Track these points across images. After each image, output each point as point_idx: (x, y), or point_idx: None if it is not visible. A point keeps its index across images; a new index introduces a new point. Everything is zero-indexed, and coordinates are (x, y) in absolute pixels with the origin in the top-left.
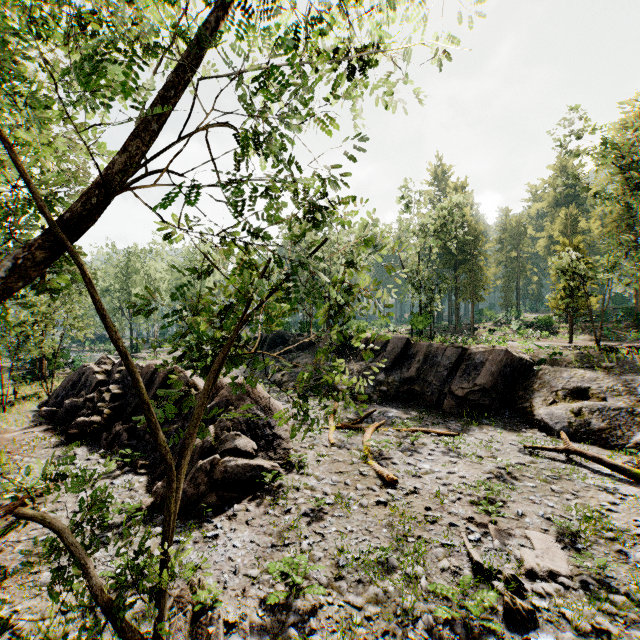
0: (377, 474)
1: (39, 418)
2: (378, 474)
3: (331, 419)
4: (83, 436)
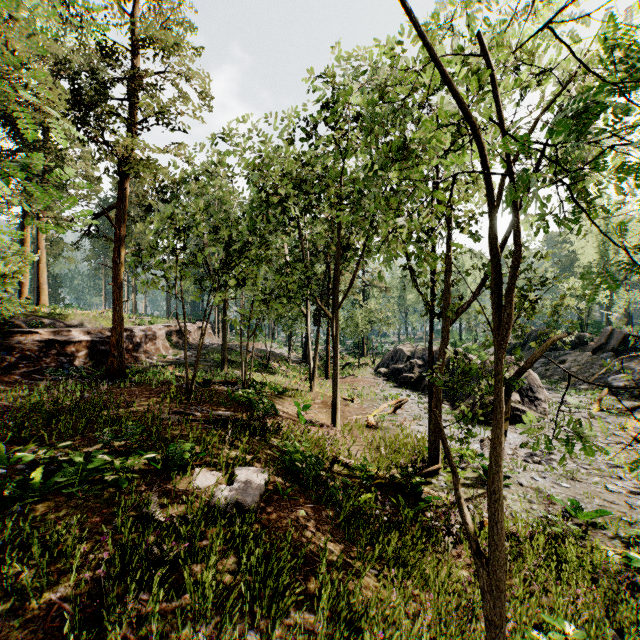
0: (630, 437)
1: (376, 375)
2: (631, 437)
3: (595, 404)
4: (406, 384)
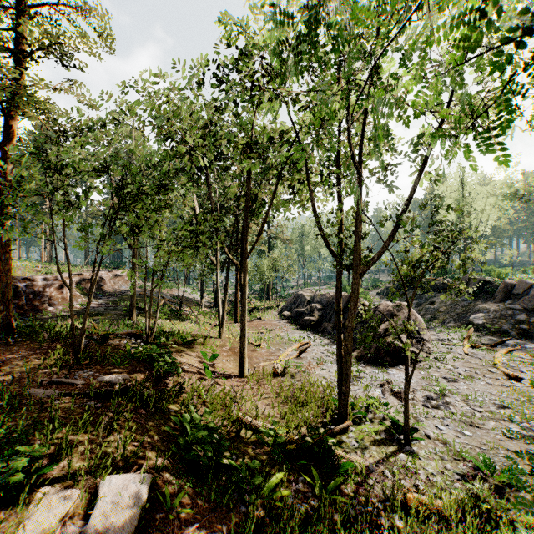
0: (503, 373)
1: (280, 317)
2: (504, 373)
3: (465, 341)
4: (307, 327)
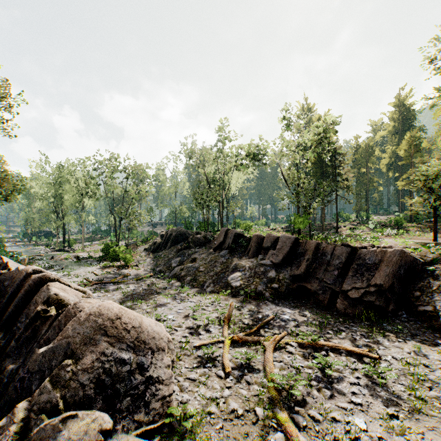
0: None
1: None
2: None
3: (225, 326)
4: None
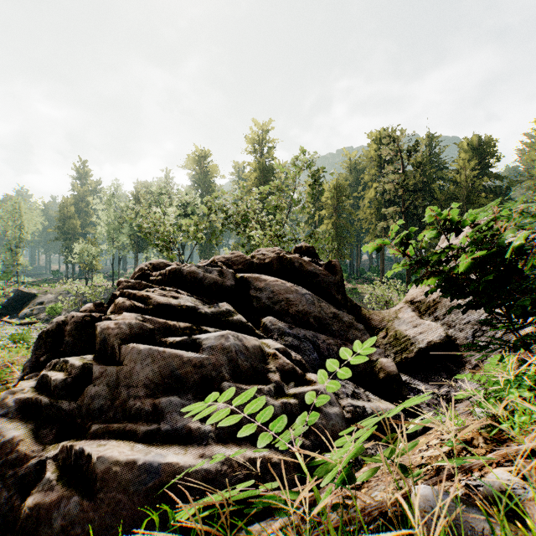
0: None
1: None
2: None
3: None
4: None
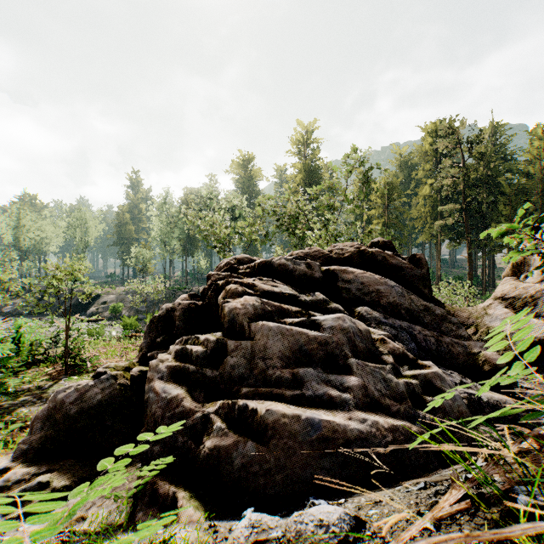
0: None
1: None
2: None
3: None
4: None
